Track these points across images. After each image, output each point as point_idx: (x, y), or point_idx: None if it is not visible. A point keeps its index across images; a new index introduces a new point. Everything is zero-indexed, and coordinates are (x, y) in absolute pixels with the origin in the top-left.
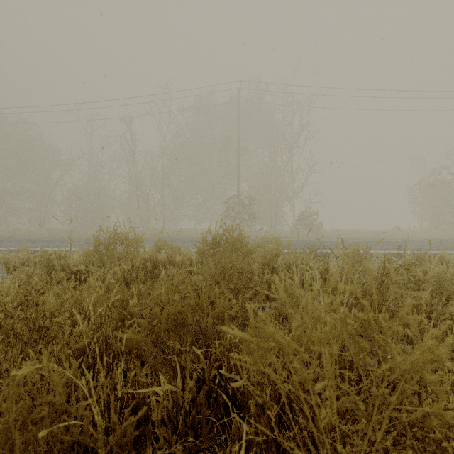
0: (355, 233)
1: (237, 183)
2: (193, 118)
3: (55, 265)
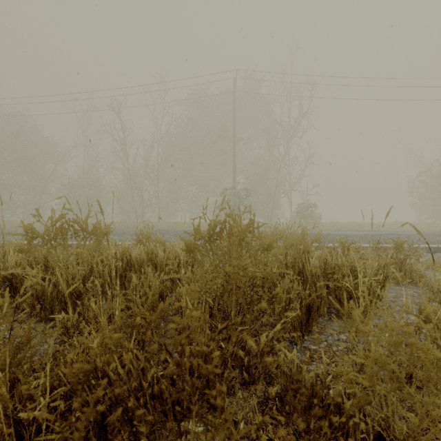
0: (355, 226)
1: (233, 174)
2: (188, 110)
3: None
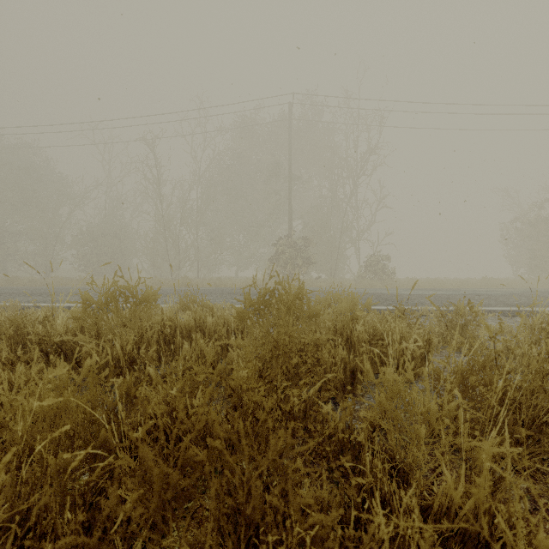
0: (436, 283)
1: (289, 220)
2: (234, 141)
3: (32, 333)
